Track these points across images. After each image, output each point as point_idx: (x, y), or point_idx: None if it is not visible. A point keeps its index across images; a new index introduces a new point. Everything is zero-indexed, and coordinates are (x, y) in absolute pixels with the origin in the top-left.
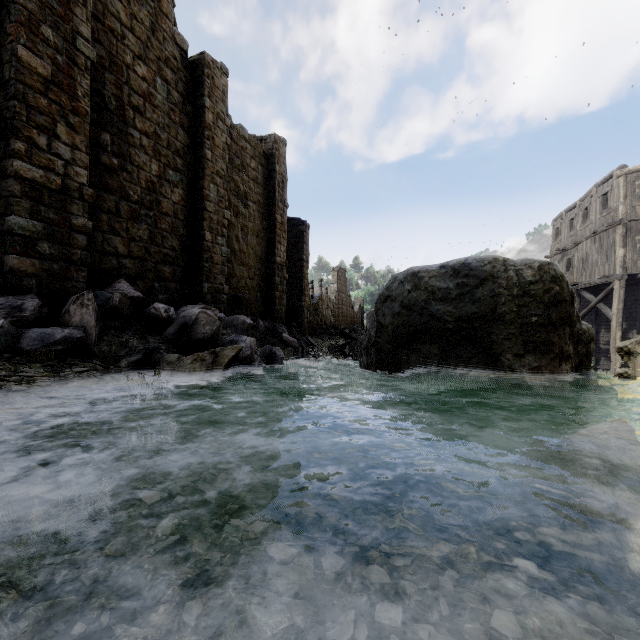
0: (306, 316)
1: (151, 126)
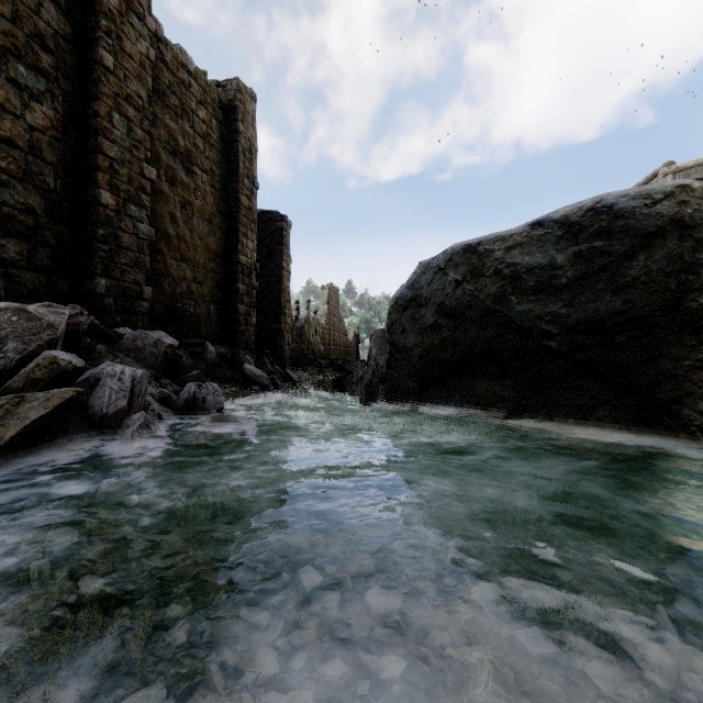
0: (287, 342)
1: None
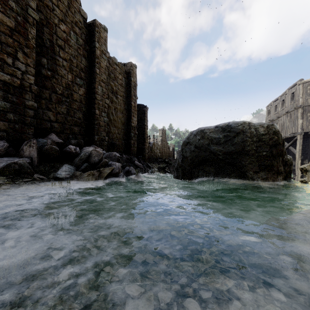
0: (146, 153)
1: (68, 56)
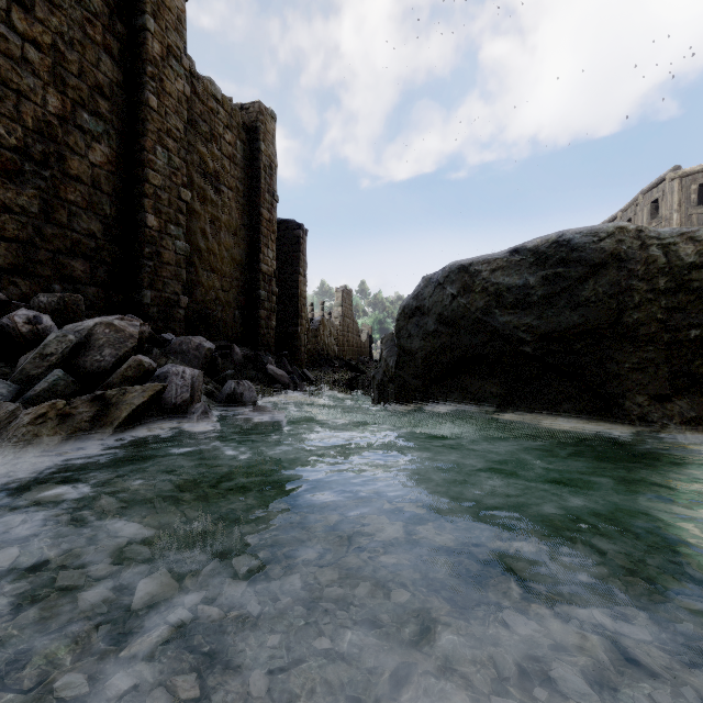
0: (303, 344)
1: (46, 34)
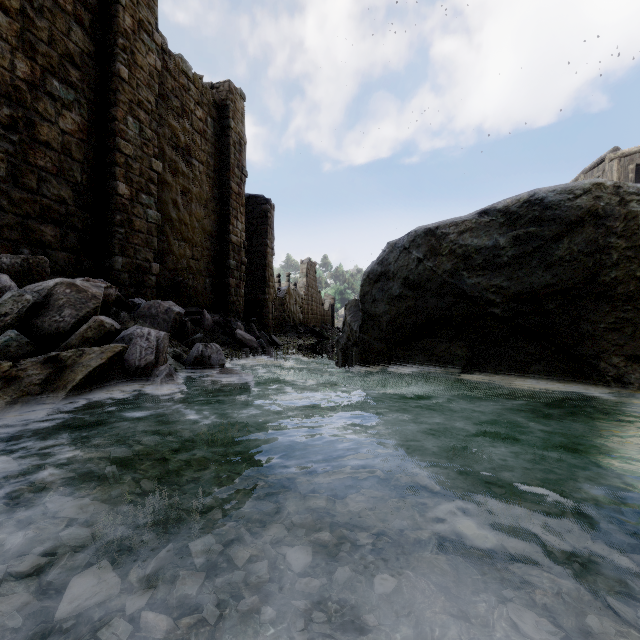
0: (271, 311)
1: None
